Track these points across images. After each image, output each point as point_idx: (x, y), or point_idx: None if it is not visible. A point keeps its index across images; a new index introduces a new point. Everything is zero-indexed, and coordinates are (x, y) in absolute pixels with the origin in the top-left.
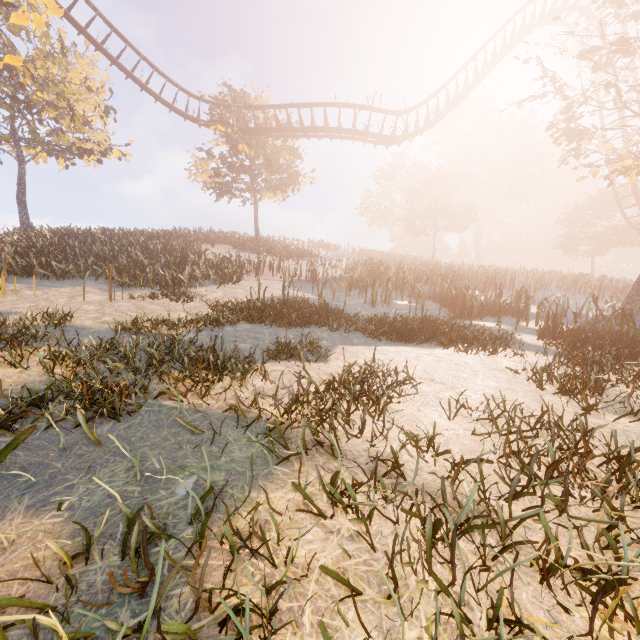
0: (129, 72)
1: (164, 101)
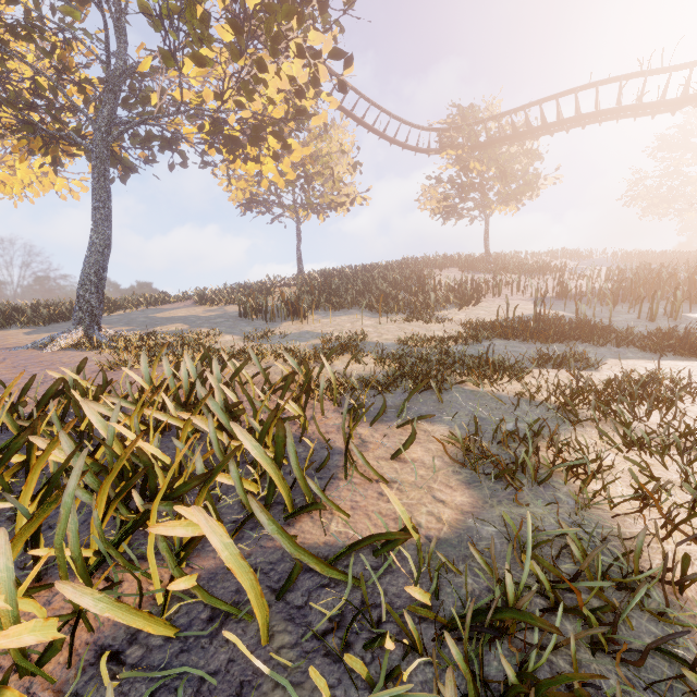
0: (371, 127)
1: (398, 142)
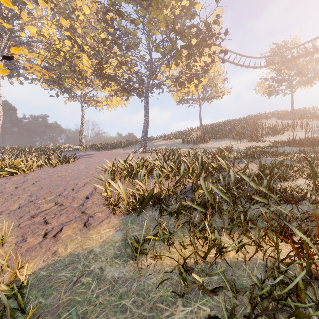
0: (232, 62)
1: (245, 66)
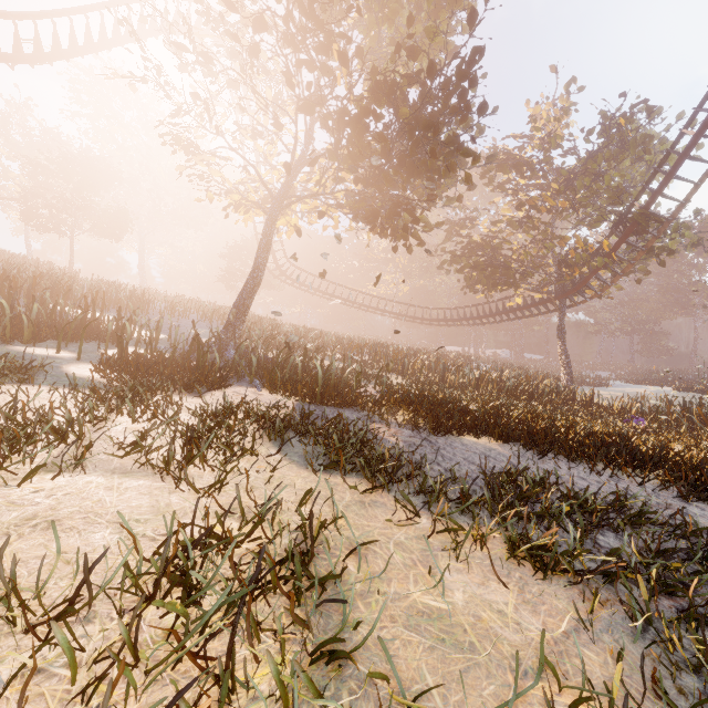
0: None
1: None
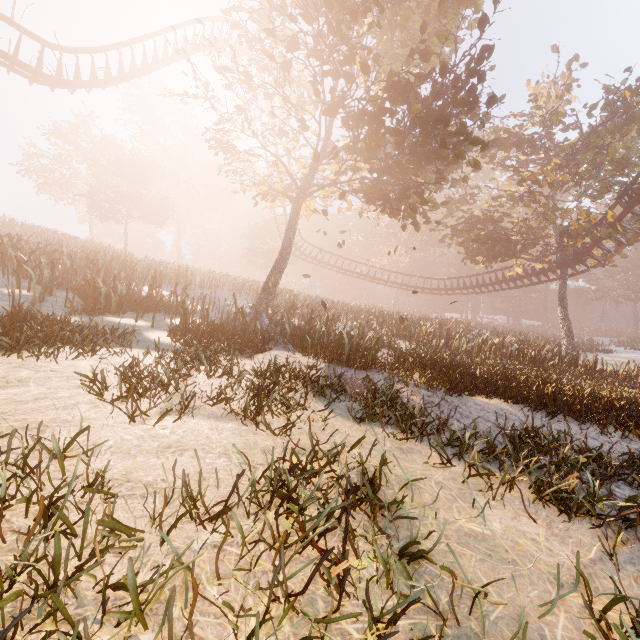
0: None
1: None
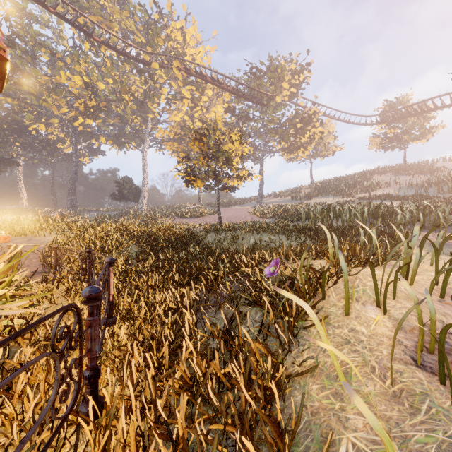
0: (342, 120)
1: (355, 124)
